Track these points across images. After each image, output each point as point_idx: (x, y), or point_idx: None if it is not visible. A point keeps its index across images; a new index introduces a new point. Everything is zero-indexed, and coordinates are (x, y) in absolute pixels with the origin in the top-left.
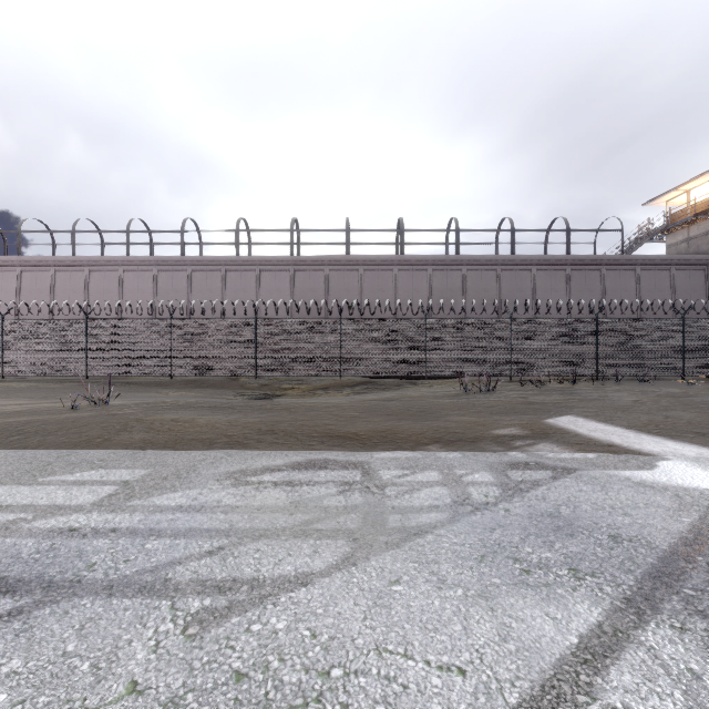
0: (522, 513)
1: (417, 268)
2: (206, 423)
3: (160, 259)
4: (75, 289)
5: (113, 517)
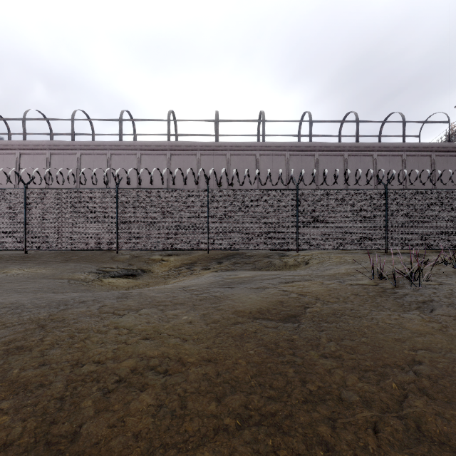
0: None
1: (276, 153)
2: None
3: (52, 144)
4: None
5: None
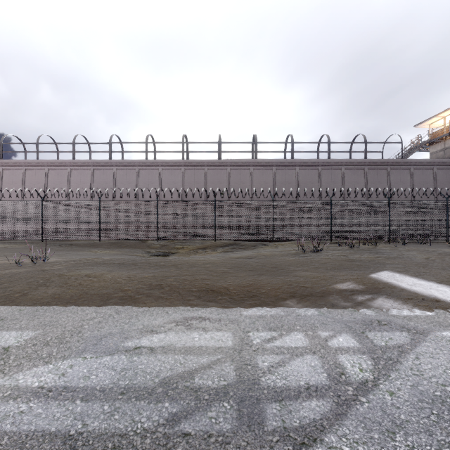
0: (411, 400)
1: (265, 168)
2: (111, 278)
3: (95, 162)
4: (39, 181)
5: None
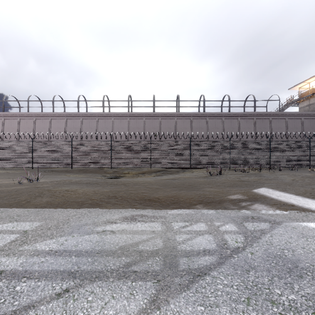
0: (262, 256)
1: (185, 118)
2: (82, 192)
3: (68, 114)
4: (29, 127)
5: (5, 260)
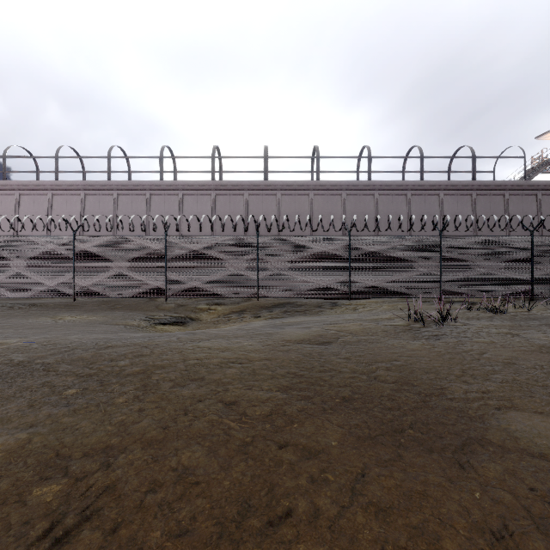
0: None
1: (331, 193)
2: None
3: (86, 184)
4: (6, 212)
5: None
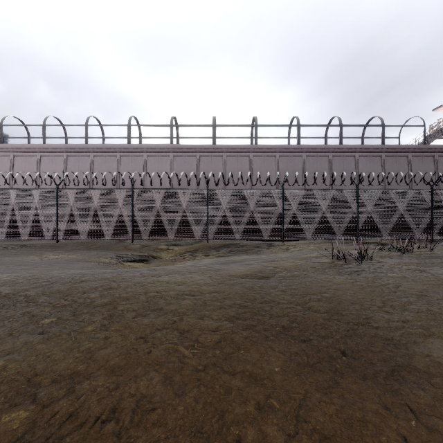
0: None
1: (267, 154)
2: None
3: (68, 147)
4: (3, 170)
5: None
